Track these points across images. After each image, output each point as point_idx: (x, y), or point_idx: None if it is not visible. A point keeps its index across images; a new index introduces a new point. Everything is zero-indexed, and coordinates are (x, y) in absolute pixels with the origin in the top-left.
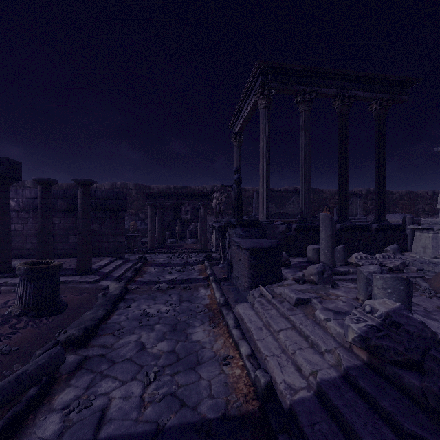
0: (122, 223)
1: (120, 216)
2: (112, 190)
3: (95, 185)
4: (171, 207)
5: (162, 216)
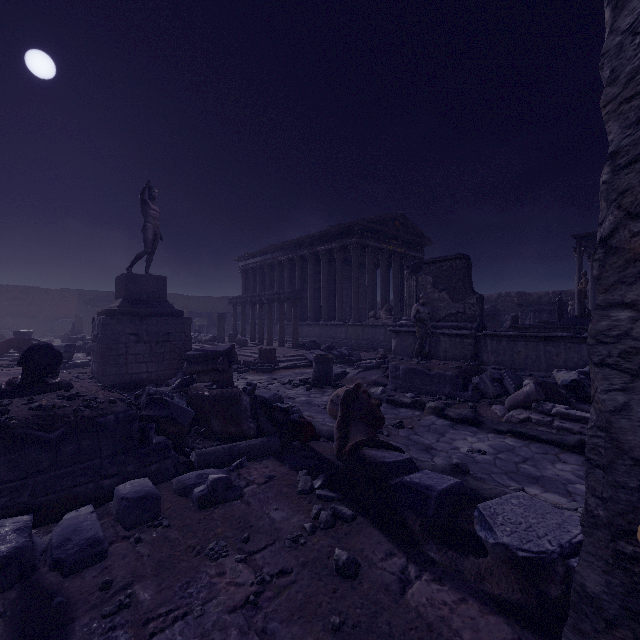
0: (496, 322)
1: (496, 319)
2: (498, 298)
3: (486, 296)
4: (545, 311)
5: (537, 318)
